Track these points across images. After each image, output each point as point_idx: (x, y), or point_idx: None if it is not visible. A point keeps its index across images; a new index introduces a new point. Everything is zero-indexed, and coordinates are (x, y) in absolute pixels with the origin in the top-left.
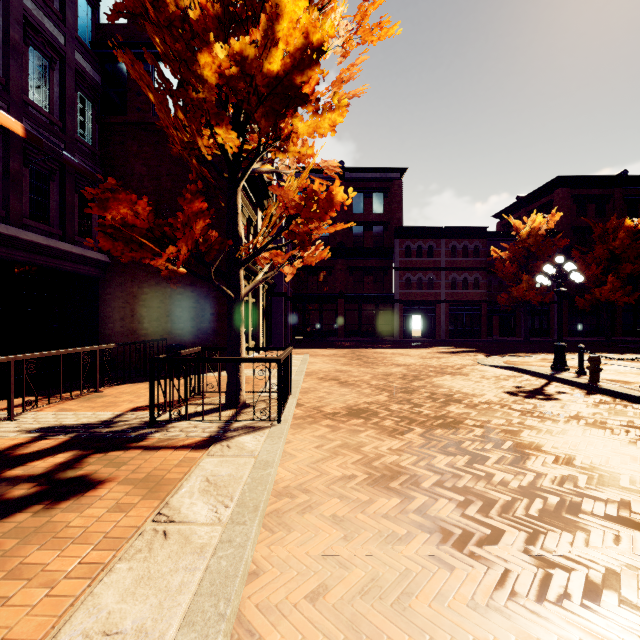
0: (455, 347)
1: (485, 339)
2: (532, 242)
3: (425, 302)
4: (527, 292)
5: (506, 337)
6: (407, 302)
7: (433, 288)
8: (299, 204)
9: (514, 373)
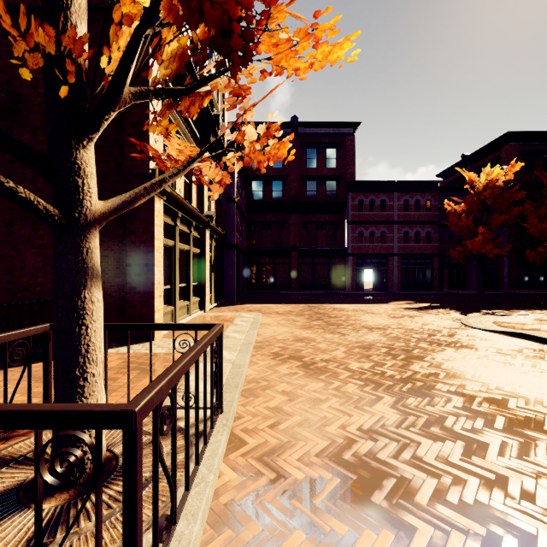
0: (415, 302)
1: (438, 292)
2: (488, 194)
3: (378, 255)
4: (482, 245)
5: (456, 290)
6: (360, 255)
7: (385, 242)
8: None
9: (533, 344)
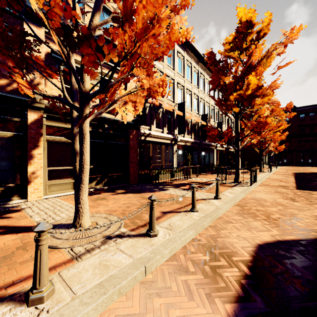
0: None
1: None
2: None
3: None
4: None
5: None
6: None
7: None
8: (278, 147)
9: None
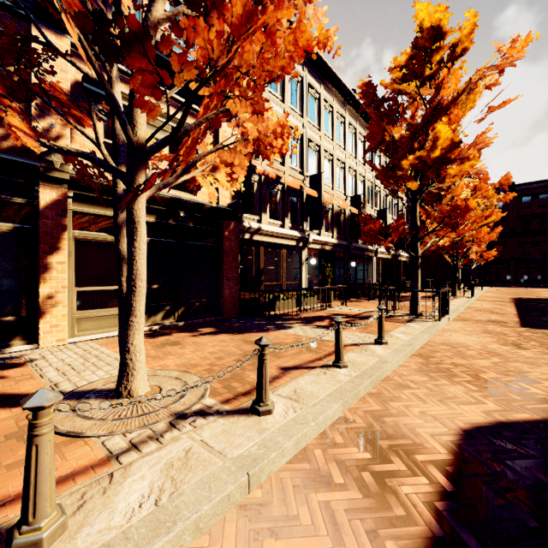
0: None
1: None
2: None
3: None
4: None
5: None
6: None
7: None
8: (485, 254)
9: None
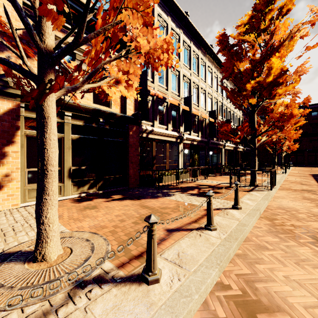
0: None
1: None
2: None
3: None
4: None
5: None
6: None
7: None
8: (291, 147)
9: None
